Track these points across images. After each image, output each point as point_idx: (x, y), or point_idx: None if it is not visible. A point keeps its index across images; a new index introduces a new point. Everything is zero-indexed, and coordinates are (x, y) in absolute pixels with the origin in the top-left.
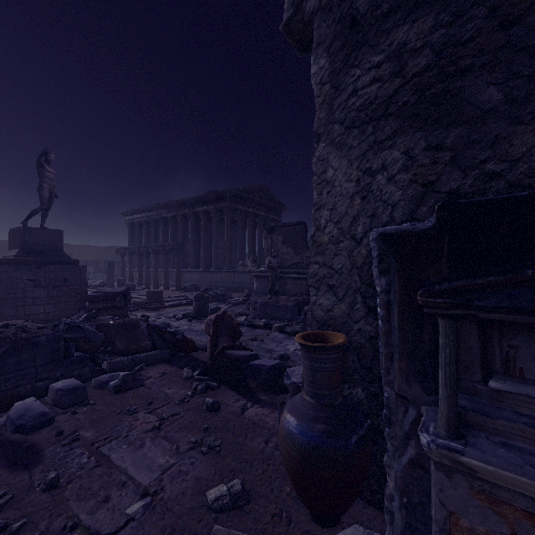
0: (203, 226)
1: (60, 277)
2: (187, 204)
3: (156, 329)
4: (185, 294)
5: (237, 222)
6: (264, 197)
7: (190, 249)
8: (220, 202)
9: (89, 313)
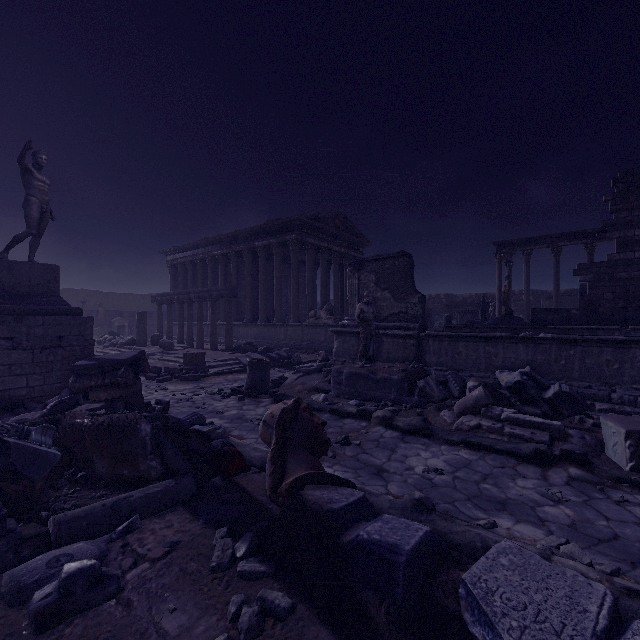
0: (262, 266)
1: (52, 334)
2: (242, 238)
3: (178, 427)
4: (237, 357)
5: (307, 260)
6: (341, 228)
7: (245, 296)
8: (284, 234)
9: (58, 401)
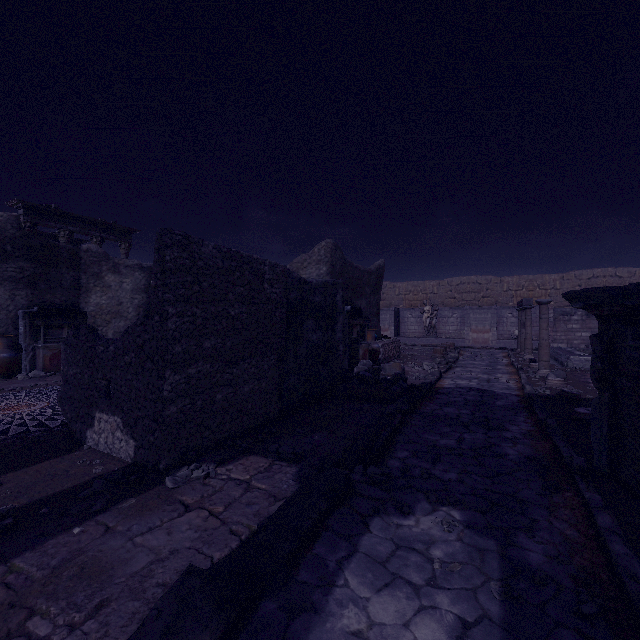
0: None
1: None
2: None
3: None
4: None
5: None
6: None
7: None
8: None
9: None
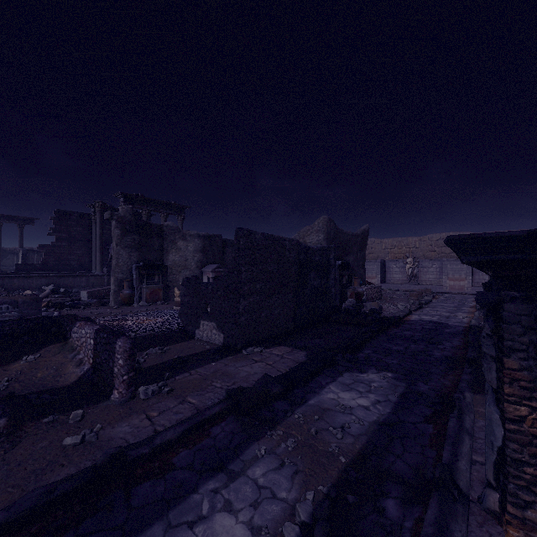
0: None
1: None
2: None
3: None
4: None
5: None
6: None
7: None
8: None
9: None
